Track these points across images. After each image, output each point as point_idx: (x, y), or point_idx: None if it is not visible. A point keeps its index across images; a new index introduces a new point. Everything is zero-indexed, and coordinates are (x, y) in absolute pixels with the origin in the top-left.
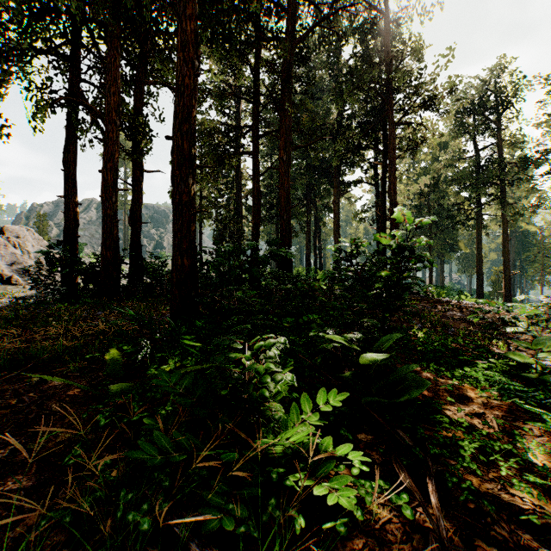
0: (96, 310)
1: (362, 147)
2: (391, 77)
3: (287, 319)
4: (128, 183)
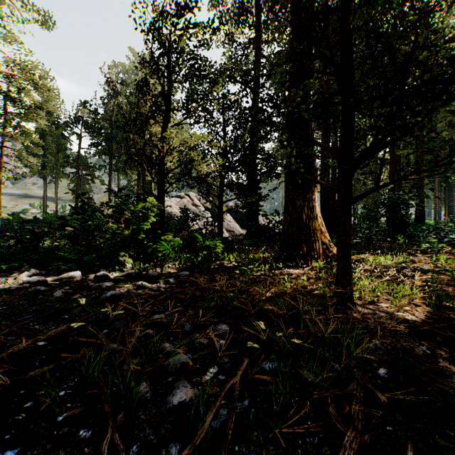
0: None
1: None
2: None
3: None
4: None
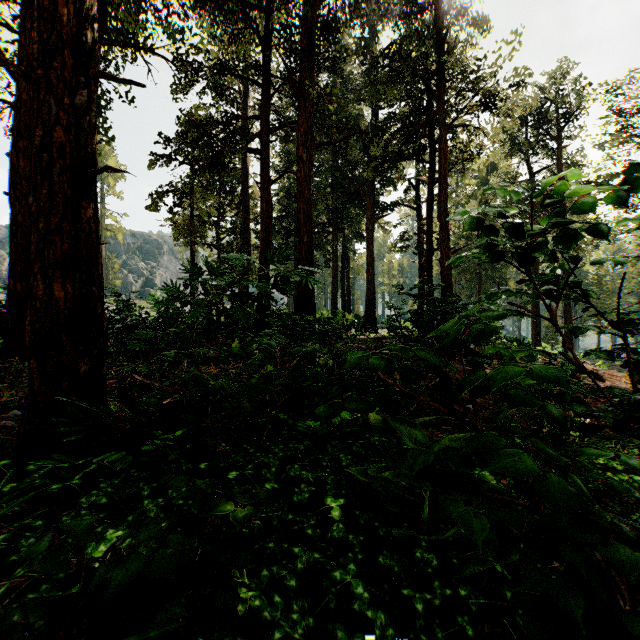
0: None
1: (403, 158)
2: (443, 63)
3: (308, 423)
4: None
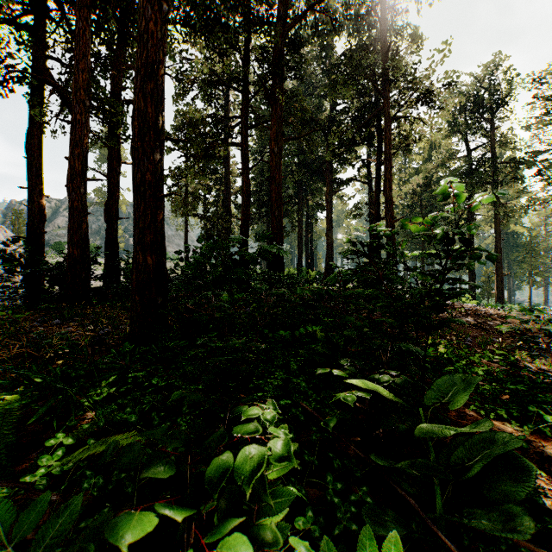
0: (54, 317)
1: (356, 143)
2: (387, 69)
3: (281, 333)
4: (103, 174)
